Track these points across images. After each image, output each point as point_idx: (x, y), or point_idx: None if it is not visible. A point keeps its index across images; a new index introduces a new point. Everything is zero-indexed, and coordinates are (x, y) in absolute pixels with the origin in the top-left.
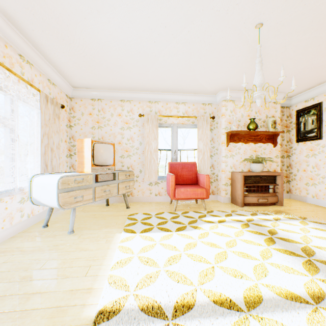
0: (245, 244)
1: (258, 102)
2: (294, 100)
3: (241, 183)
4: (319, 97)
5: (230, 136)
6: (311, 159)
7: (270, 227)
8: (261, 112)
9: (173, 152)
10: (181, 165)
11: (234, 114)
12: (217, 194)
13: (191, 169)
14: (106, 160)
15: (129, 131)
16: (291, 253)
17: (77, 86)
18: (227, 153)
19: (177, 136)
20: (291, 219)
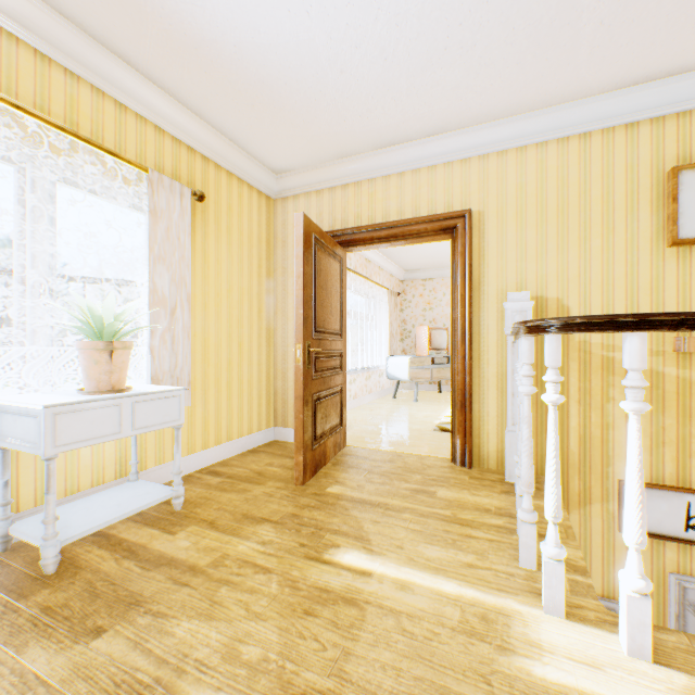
0: None
1: None
2: None
3: None
4: None
5: None
6: None
7: None
8: None
9: None
10: None
11: None
12: None
13: None
14: (440, 345)
15: None
16: None
17: (408, 270)
18: None
19: None
20: None
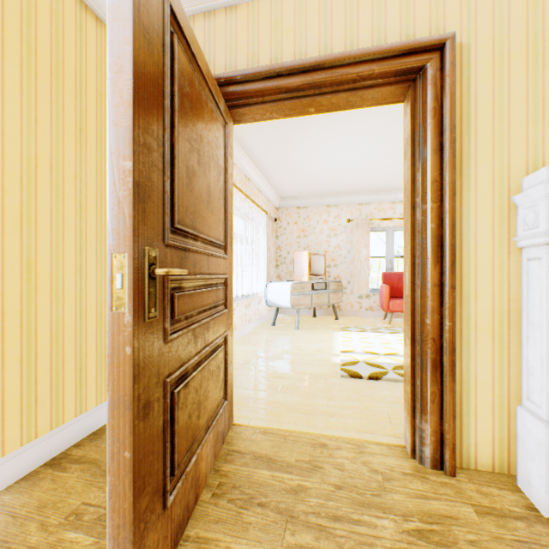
0: None
1: None
2: None
3: None
4: None
5: None
6: None
7: None
8: None
9: (387, 260)
10: (397, 275)
11: None
12: None
13: None
14: (319, 270)
15: (336, 238)
16: None
17: (284, 197)
18: None
19: (392, 242)
20: None
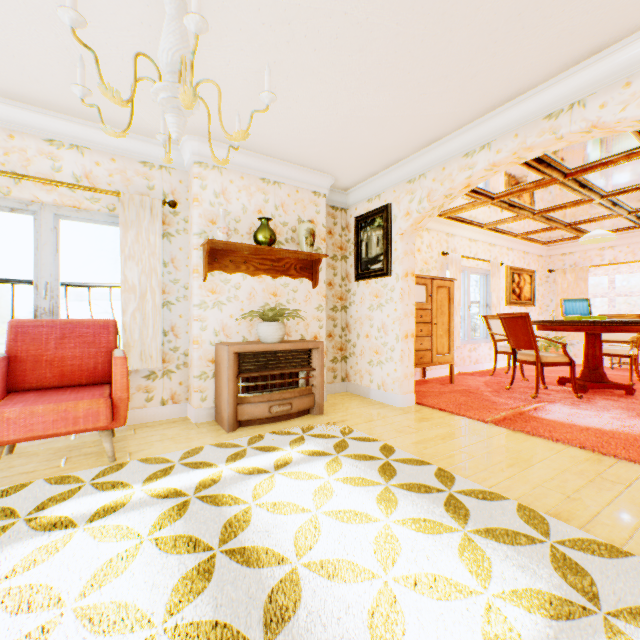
0: (86, 637)
1: (171, 124)
2: (353, 197)
3: (229, 371)
4: (387, 194)
5: (214, 256)
6: (377, 314)
7: (247, 502)
8: (288, 208)
9: (41, 288)
10: (61, 328)
11: (224, 203)
12: (186, 402)
13: (95, 339)
14: None
15: None
16: (224, 639)
17: None
18: (206, 297)
19: (57, 243)
20: (318, 454)
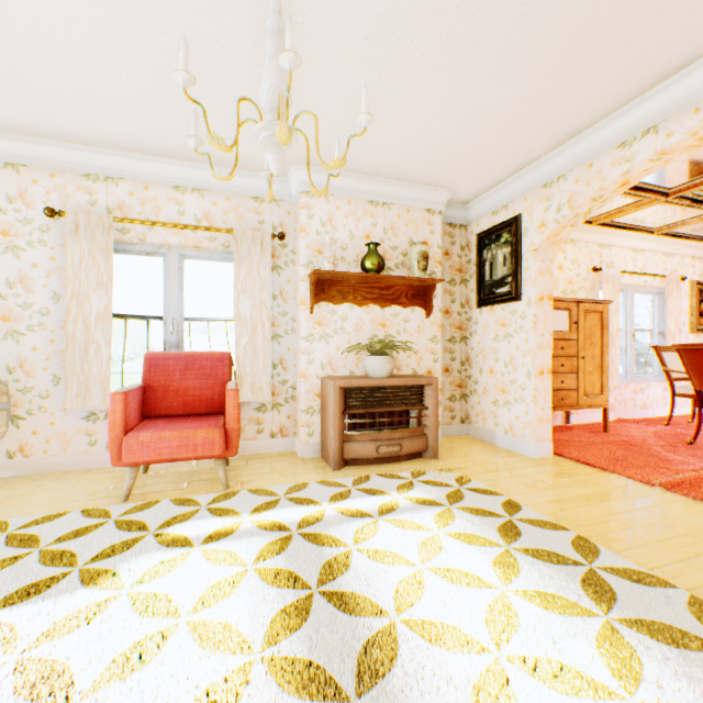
0: (196, 649)
1: (271, 162)
2: (474, 210)
3: (334, 407)
4: (515, 204)
5: (321, 287)
6: (503, 346)
7: (348, 545)
8: (397, 230)
9: (169, 323)
10: (184, 361)
11: (330, 231)
12: (294, 436)
13: (213, 372)
14: None
15: (15, 257)
16: (317, 680)
17: None
18: (313, 330)
19: (181, 282)
20: (428, 503)
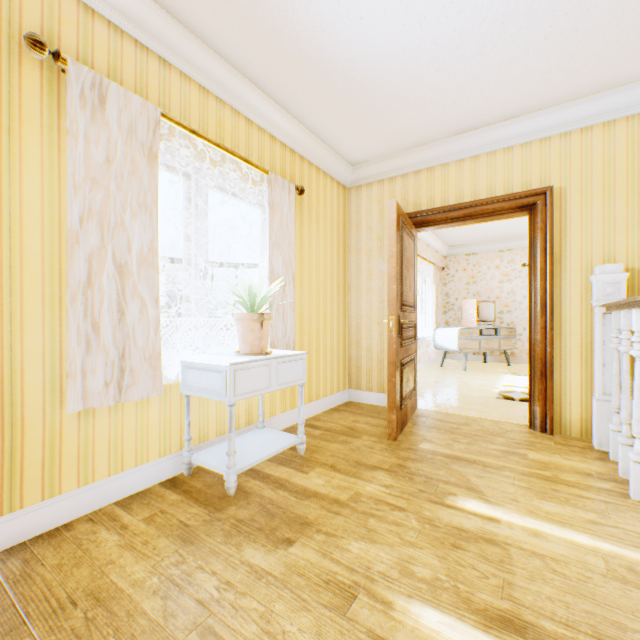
0: None
1: None
2: None
3: None
4: None
5: None
6: None
7: None
8: None
9: None
10: None
11: None
12: None
13: None
14: (488, 317)
15: (509, 283)
16: None
17: (451, 246)
18: None
19: None
20: None
